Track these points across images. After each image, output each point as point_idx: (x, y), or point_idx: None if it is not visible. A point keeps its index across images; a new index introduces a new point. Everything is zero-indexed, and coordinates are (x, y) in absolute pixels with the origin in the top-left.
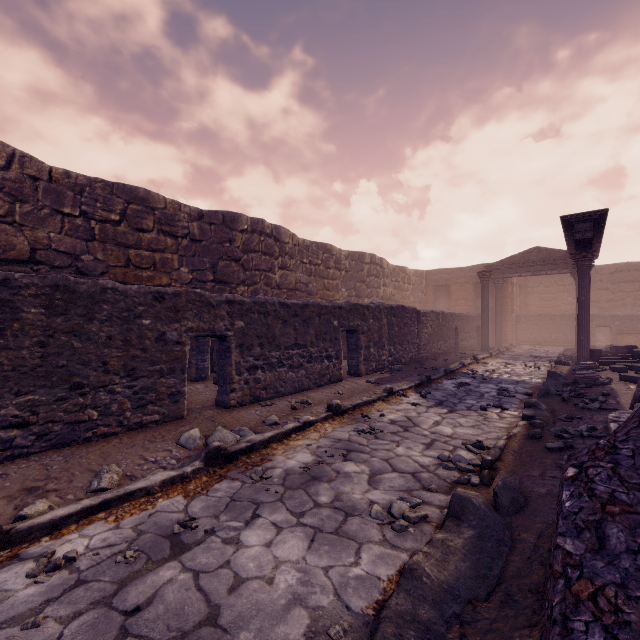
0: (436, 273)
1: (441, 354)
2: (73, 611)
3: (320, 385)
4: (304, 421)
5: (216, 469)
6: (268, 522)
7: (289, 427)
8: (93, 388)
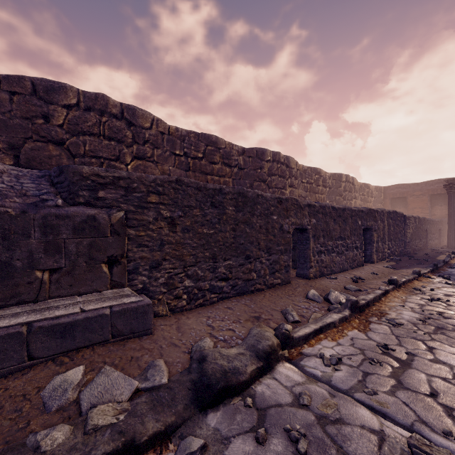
0: (393, 188)
1: (417, 250)
2: (386, 389)
3: (352, 267)
4: (384, 289)
5: (357, 316)
6: (448, 352)
7: (379, 292)
8: (254, 259)
